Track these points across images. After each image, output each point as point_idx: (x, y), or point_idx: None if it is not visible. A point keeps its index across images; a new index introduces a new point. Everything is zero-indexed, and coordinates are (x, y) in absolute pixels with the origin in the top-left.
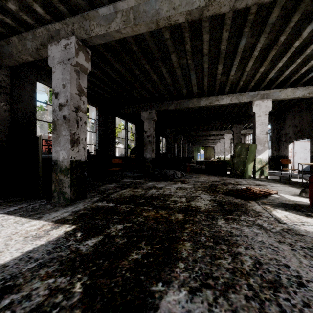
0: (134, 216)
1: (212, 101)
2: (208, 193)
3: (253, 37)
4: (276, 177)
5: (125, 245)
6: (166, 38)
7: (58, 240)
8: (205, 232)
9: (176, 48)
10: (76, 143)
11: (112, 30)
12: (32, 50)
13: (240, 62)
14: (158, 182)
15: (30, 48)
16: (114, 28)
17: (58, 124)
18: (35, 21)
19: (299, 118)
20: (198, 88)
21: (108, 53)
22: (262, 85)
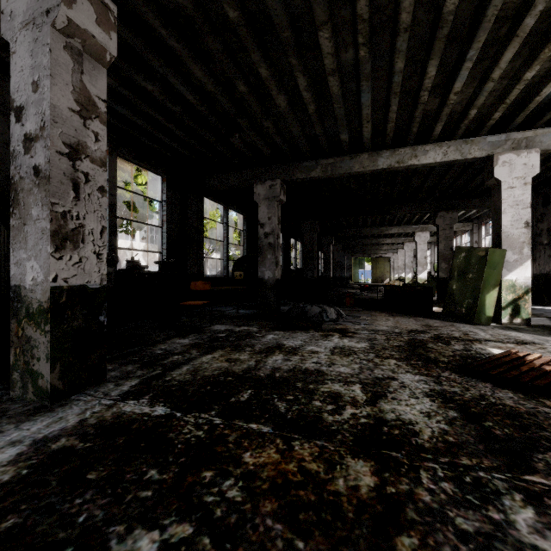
0: (212, 471)
1: (402, 158)
2: (414, 368)
3: None
4: (543, 321)
5: None
6: None
7: None
8: None
9: (332, 15)
10: (72, 241)
11: None
12: None
13: (480, 56)
14: (289, 332)
15: None
16: None
17: (22, 191)
18: None
19: None
20: (373, 129)
21: (170, 32)
22: (518, 119)
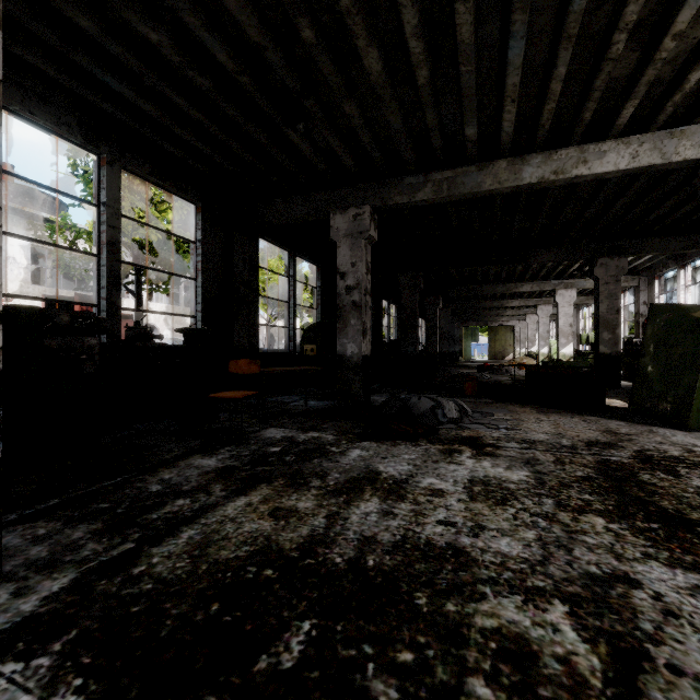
0: None
1: (562, 166)
2: (655, 543)
3: None
4: None
5: None
6: None
7: None
8: None
9: None
10: None
11: None
12: None
13: None
14: (385, 443)
15: None
16: None
17: None
18: None
19: None
20: (518, 119)
21: None
22: None
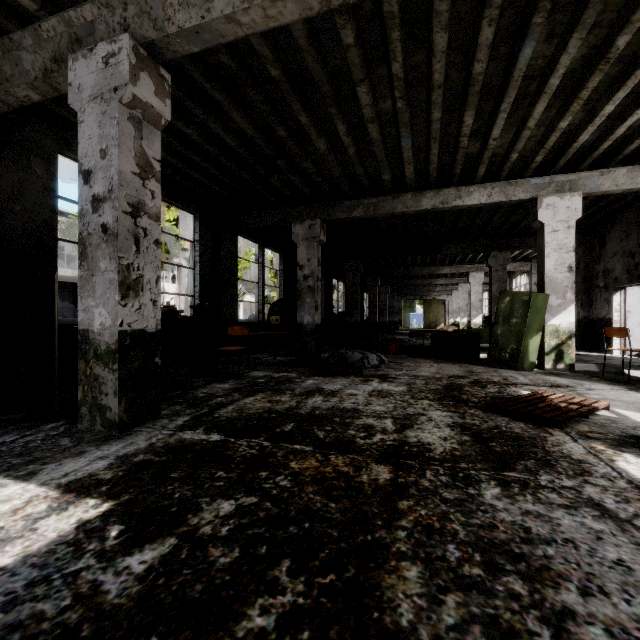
0: (266, 472)
1: (446, 199)
2: (445, 406)
3: (551, 42)
4: (589, 367)
5: (234, 575)
6: (347, 45)
7: (51, 554)
8: (454, 527)
9: (369, 72)
10: (134, 290)
11: (217, 15)
12: (34, 73)
13: (515, 107)
14: (329, 377)
15: (31, 70)
16: (221, 11)
17: (91, 246)
18: (40, 3)
19: (639, 236)
20: (416, 169)
21: (214, 85)
22: (560, 162)
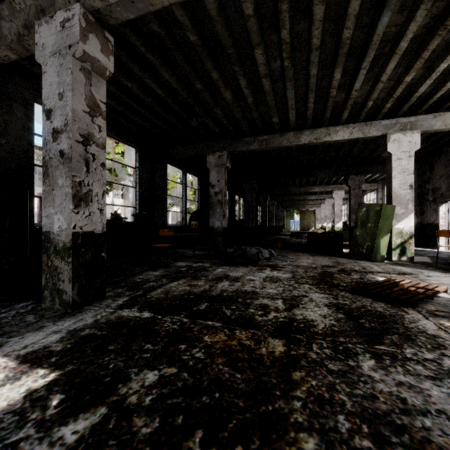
0: (185, 345)
1: (319, 136)
2: (321, 289)
3: (403, 13)
4: (424, 259)
5: (153, 447)
6: (247, 16)
7: None
8: (341, 398)
9: (264, 38)
10: (84, 201)
11: None
12: (10, 37)
13: (372, 65)
14: (233, 267)
15: (8, 35)
16: None
17: (51, 167)
18: None
19: None
20: (297, 114)
21: (147, 49)
22: (404, 108)
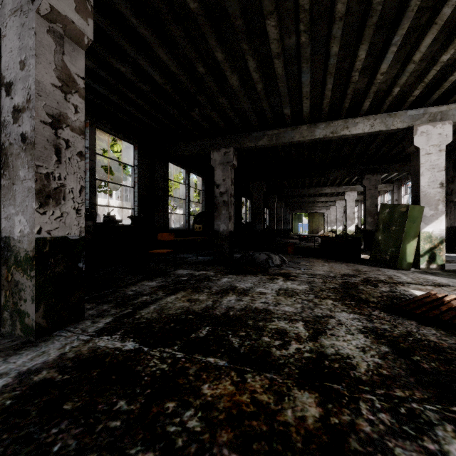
0: (174, 402)
1: (335, 129)
2: (349, 307)
3: None
4: (455, 267)
5: None
6: None
7: None
8: None
9: (277, 6)
10: (54, 198)
11: None
12: None
13: (403, 41)
14: (240, 275)
15: None
16: None
17: (11, 155)
18: None
19: None
20: (311, 105)
21: (140, 21)
22: (434, 96)
